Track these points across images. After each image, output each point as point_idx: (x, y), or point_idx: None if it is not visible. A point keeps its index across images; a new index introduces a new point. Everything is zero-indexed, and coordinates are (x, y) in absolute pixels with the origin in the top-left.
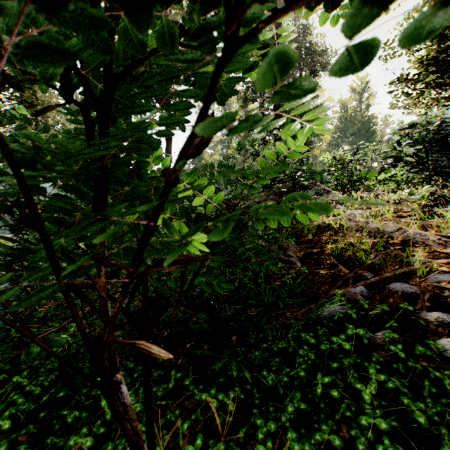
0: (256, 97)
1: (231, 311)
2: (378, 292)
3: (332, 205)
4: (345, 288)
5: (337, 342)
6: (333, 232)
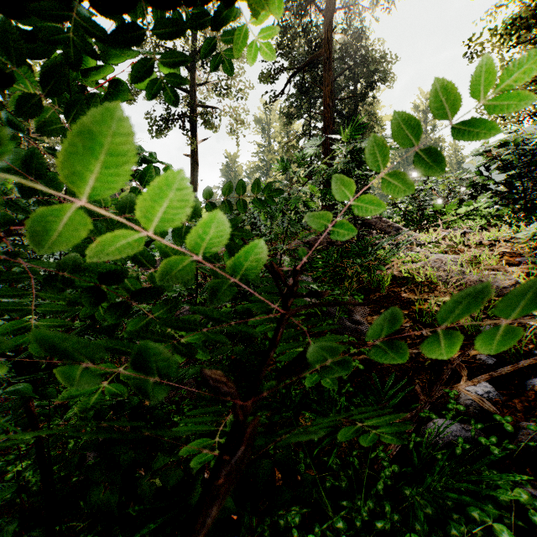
0: (301, 114)
1: (276, 458)
2: (515, 393)
3: (408, 247)
4: (459, 386)
5: (483, 520)
6: (415, 285)
